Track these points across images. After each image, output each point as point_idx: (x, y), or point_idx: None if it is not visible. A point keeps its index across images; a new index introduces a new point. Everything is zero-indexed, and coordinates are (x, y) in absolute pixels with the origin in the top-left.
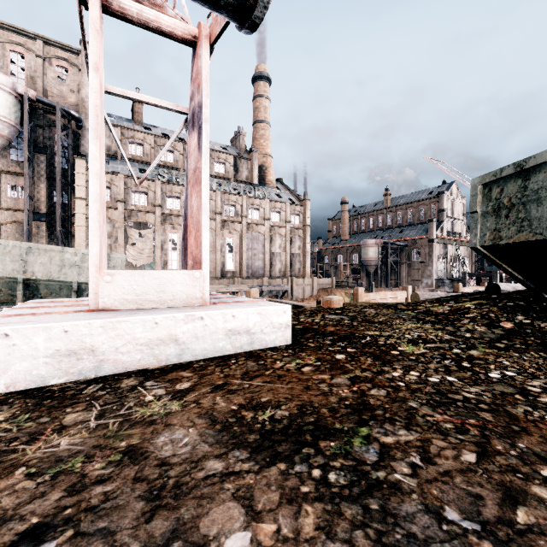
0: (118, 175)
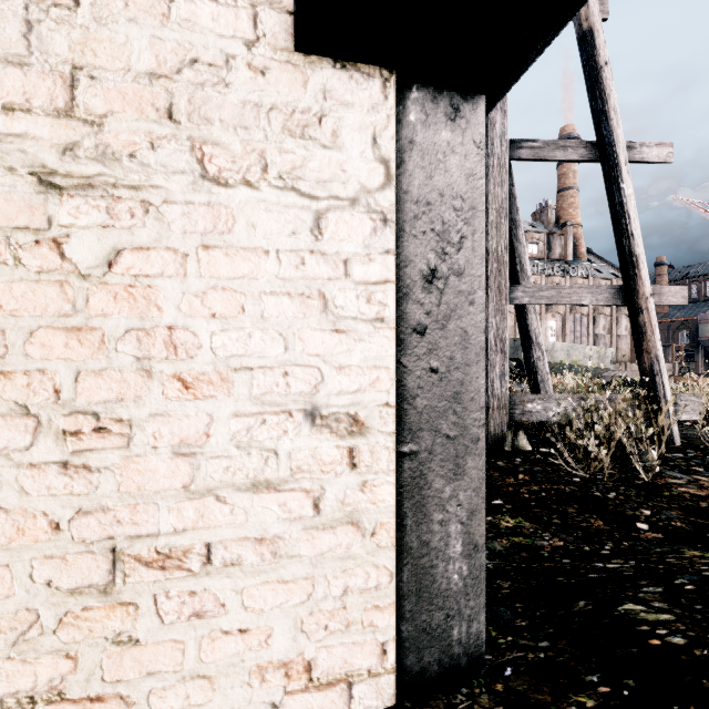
0: None
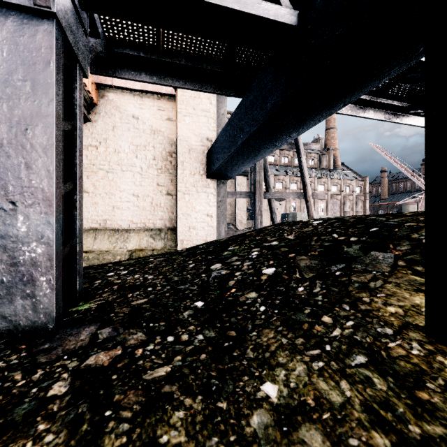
0: (271, 175)
